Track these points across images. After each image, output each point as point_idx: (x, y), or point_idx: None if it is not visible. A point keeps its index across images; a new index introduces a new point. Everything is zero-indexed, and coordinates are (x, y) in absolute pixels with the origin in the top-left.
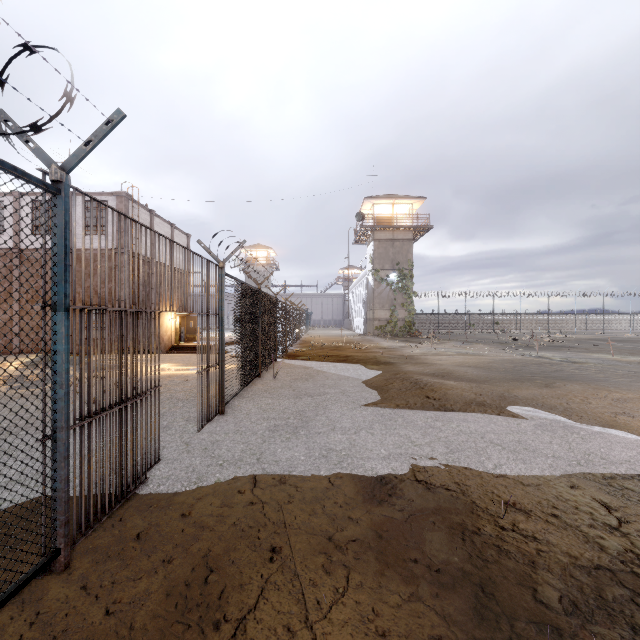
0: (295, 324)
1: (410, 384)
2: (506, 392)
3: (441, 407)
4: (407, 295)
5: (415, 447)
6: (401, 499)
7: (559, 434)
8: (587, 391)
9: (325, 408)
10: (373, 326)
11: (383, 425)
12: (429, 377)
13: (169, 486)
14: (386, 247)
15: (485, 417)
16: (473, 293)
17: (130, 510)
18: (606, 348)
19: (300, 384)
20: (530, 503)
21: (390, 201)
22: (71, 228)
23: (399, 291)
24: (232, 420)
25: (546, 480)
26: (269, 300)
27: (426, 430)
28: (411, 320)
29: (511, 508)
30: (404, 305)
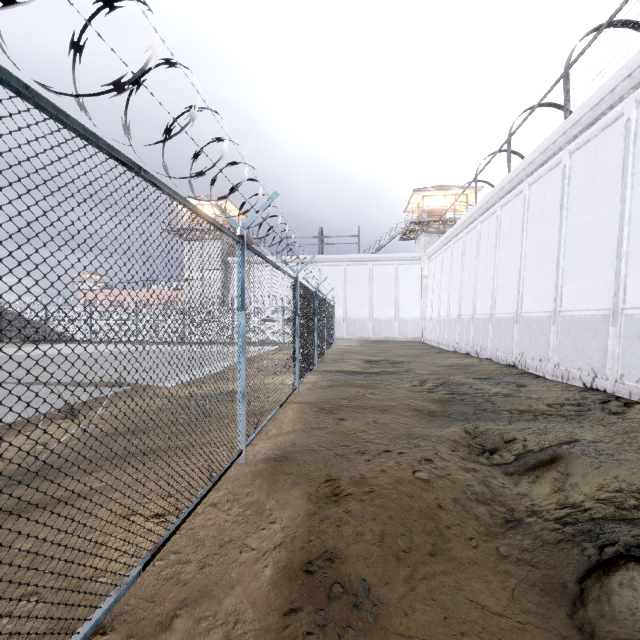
0: None
1: None
2: None
3: None
4: None
5: None
6: None
7: None
8: None
9: None
10: None
11: None
12: None
13: None
14: None
15: None
16: None
17: None
18: None
19: None
20: None
21: None
22: None
23: None
24: None
25: None
26: None
27: None
28: None
29: None
30: None
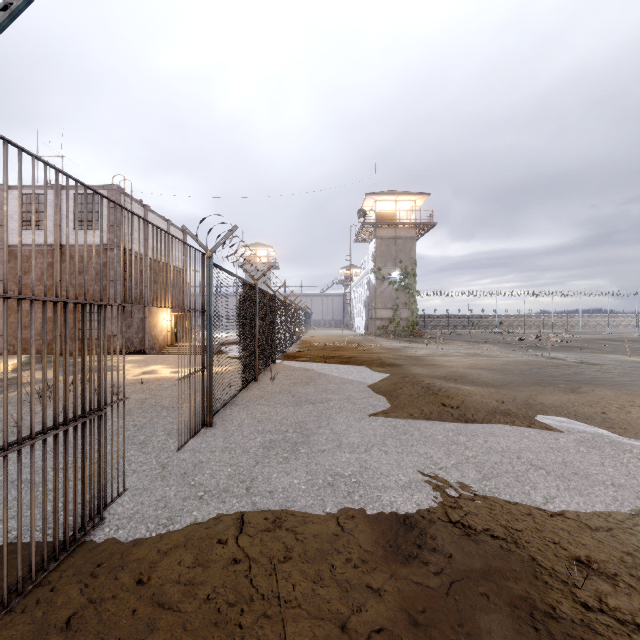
0: (295, 324)
1: (422, 389)
2: (530, 398)
3: (461, 417)
4: (410, 294)
5: (440, 471)
6: (435, 553)
7: (608, 453)
8: (621, 397)
9: (329, 418)
10: (375, 326)
11: (397, 440)
12: (441, 381)
13: (130, 530)
14: (388, 245)
15: (514, 430)
16: (476, 292)
17: (69, 572)
18: (618, 348)
19: (300, 389)
20: (610, 561)
21: (392, 197)
22: (60, 223)
23: (402, 290)
24: (221, 434)
25: (617, 521)
26: (267, 297)
27: (449, 447)
28: (414, 320)
29: (587, 569)
30: (407, 304)
